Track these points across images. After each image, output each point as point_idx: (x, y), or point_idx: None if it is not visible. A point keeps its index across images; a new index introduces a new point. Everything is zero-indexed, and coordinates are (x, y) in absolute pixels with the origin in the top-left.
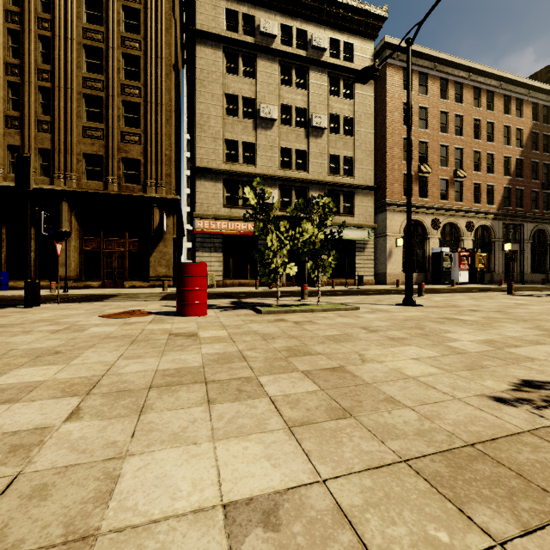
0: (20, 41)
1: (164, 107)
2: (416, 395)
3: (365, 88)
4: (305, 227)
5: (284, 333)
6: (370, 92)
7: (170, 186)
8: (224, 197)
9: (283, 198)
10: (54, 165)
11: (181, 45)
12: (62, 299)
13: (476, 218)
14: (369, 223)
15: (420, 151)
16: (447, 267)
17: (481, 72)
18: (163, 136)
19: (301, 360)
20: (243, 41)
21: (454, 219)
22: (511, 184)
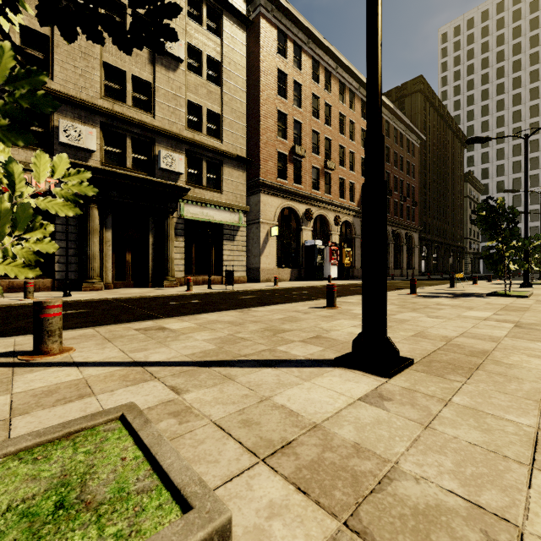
0: None
1: None
2: None
3: (236, 30)
4: None
5: None
6: (242, 38)
7: None
8: None
9: (109, 146)
10: None
11: None
12: None
13: (342, 213)
14: (241, 205)
15: (294, 131)
16: (320, 262)
17: (346, 68)
18: None
19: None
20: None
21: (324, 212)
22: None
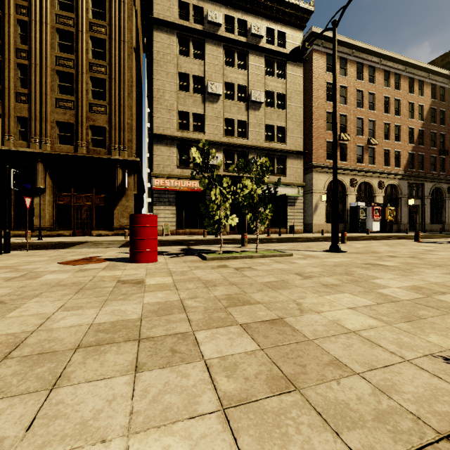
0: (1, 24)
1: (126, 83)
2: (362, 356)
3: (295, 69)
4: (245, 183)
5: (225, 279)
6: (300, 73)
7: (131, 149)
8: (177, 159)
9: (227, 160)
10: (31, 131)
11: (142, 32)
12: (34, 246)
13: (386, 178)
14: (299, 182)
15: (340, 123)
16: (362, 219)
17: (390, 58)
18: (125, 107)
19: (240, 310)
20: (193, 28)
21: (368, 179)
22: (414, 150)
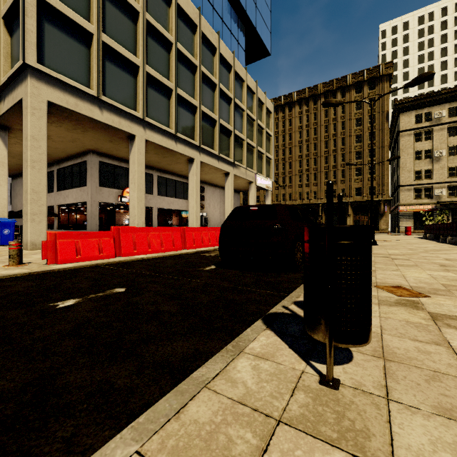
0: (336, 158)
1: (385, 164)
2: None
3: None
4: (438, 218)
5: None
6: None
7: (387, 194)
8: (414, 195)
9: (450, 191)
10: (346, 193)
11: None
12: None
13: None
14: None
15: None
16: None
17: None
18: (384, 175)
19: None
20: (424, 126)
21: None
22: None
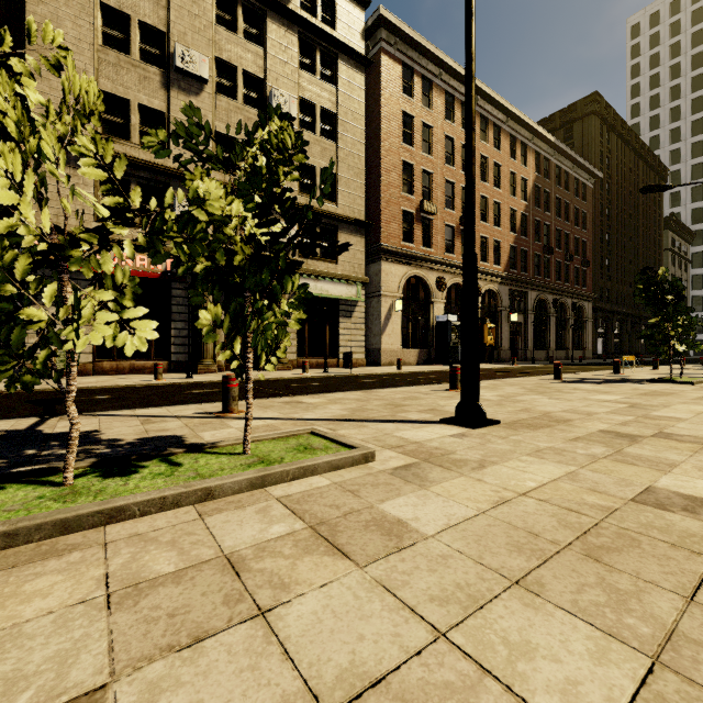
0: None
1: None
2: None
3: (353, 74)
4: (197, 187)
5: None
6: (360, 82)
7: None
8: (98, 201)
9: None
10: None
11: None
12: None
13: (483, 281)
14: (359, 276)
15: (423, 184)
16: (455, 341)
17: (489, 98)
18: None
19: None
20: None
21: (461, 279)
22: (517, 243)
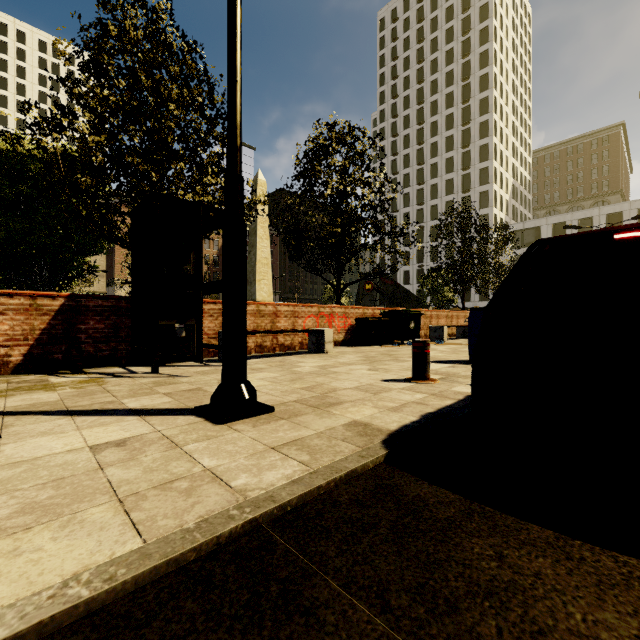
0: None
1: None
2: None
3: None
4: None
5: None
6: None
7: None
8: None
9: None
10: None
11: None
12: None
13: None
14: (102, 291)
15: None
16: None
17: None
18: None
19: None
20: None
21: None
22: (210, 270)
